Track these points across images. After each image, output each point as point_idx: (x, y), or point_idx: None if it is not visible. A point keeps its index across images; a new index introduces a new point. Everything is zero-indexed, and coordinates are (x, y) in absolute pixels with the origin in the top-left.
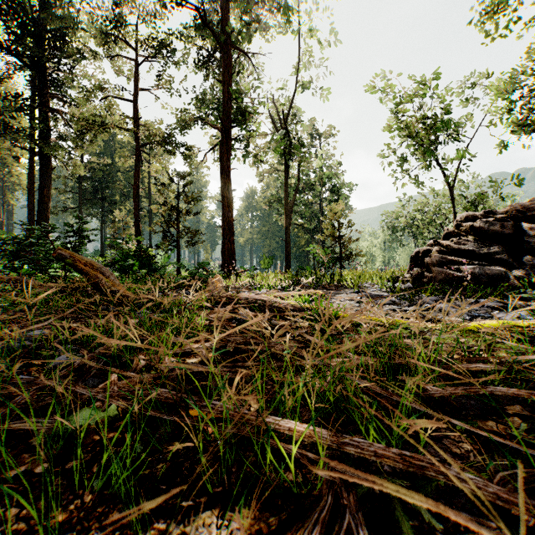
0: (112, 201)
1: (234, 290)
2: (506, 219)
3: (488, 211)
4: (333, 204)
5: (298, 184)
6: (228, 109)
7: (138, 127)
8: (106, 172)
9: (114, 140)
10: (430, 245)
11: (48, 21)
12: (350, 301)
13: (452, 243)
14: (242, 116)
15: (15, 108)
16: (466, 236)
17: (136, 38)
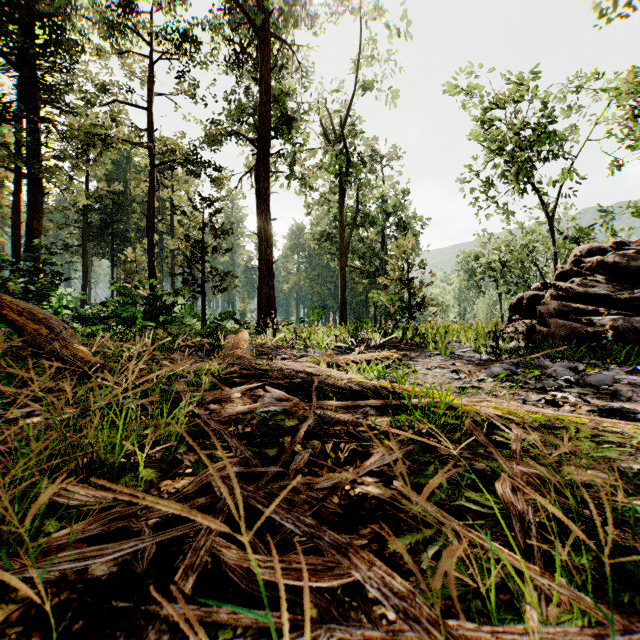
0: (125, 238)
1: (269, 351)
2: None
3: (619, 242)
4: (400, 239)
5: (356, 213)
6: (266, 115)
7: (153, 141)
8: (117, 202)
9: (130, 164)
10: (537, 289)
11: (37, 5)
12: (439, 368)
13: (575, 285)
14: (284, 124)
15: None
16: (592, 276)
17: (150, 28)
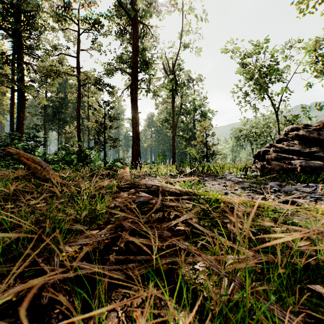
0: (65, 121)
1: (138, 177)
2: (321, 129)
3: (306, 125)
4: (202, 122)
5: (180, 109)
6: (136, 61)
7: (79, 73)
8: (61, 103)
9: (67, 83)
10: (267, 147)
11: (22, 6)
12: (218, 185)
13: (284, 145)
14: (144, 66)
15: (1, 61)
16: (292, 141)
17: (78, 17)
